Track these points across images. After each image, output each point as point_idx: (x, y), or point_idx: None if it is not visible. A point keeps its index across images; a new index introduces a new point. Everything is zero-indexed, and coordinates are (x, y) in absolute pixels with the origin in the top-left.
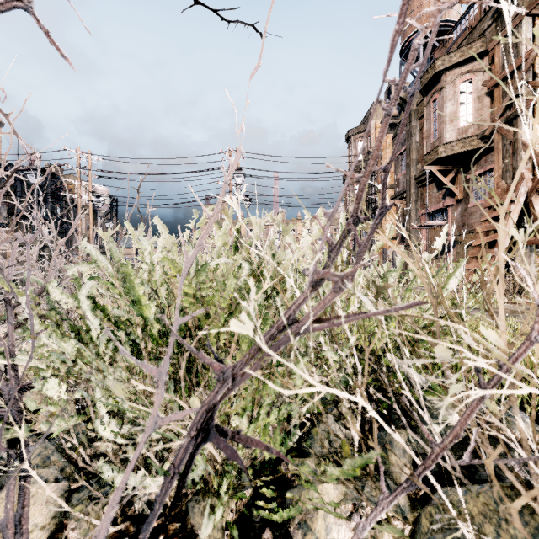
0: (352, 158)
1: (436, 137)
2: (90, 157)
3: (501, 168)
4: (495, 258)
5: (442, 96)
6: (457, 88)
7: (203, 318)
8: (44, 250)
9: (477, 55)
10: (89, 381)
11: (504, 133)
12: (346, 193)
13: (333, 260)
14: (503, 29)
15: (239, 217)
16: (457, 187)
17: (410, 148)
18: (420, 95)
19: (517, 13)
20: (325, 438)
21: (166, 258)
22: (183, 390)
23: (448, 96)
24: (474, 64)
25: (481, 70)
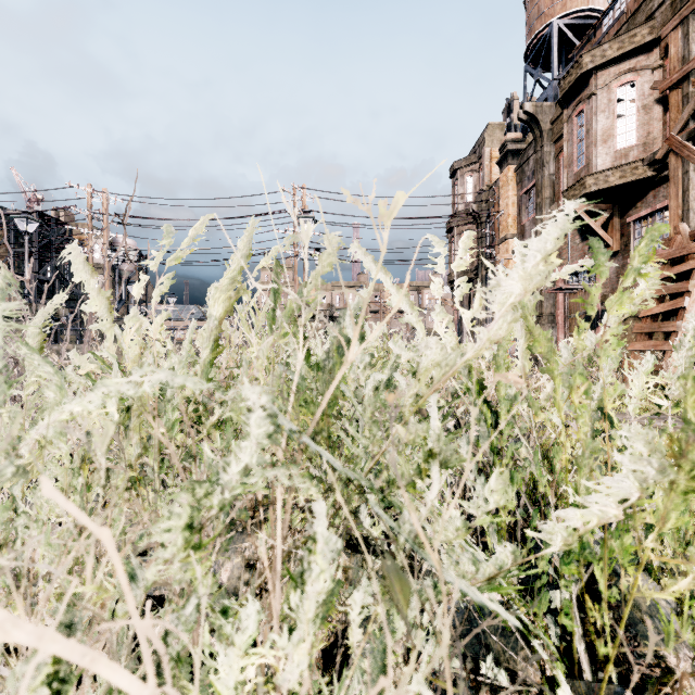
0: (459, 200)
1: (582, 165)
2: (105, 197)
3: (680, 205)
4: (677, 335)
5: (591, 106)
6: (613, 94)
7: None
8: None
9: (642, 46)
10: None
11: (685, 155)
12: (451, 246)
13: None
14: (683, 6)
15: None
16: (612, 234)
17: (542, 183)
18: (556, 109)
19: None
20: None
21: None
22: None
23: (600, 106)
24: (638, 59)
25: (648, 67)
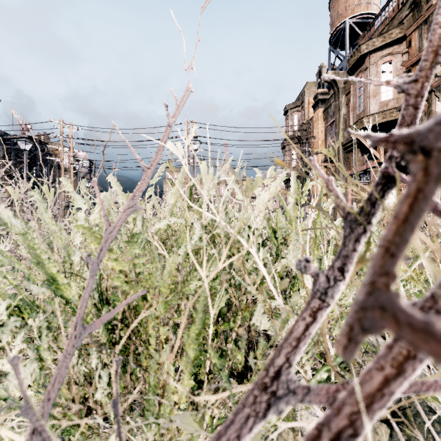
0: (289, 129)
1: (361, 110)
2: (71, 128)
3: None
4: None
5: (366, 75)
6: (379, 68)
7: (139, 301)
8: (32, 205)
9: (396, 40)
10: (0, 375)
11: None
12: (284, 157)
13: (358, 243)
14: (419, 18)
15: (186, 169)
16: (379, 152)
17: (338, 120)
18: (347, 75)
19: (432, 3)
20: (289, 430)
21: (80, 226)
22: (114, 392)
23: (371, 75)
24: (394, 48)
25: (399, 53)
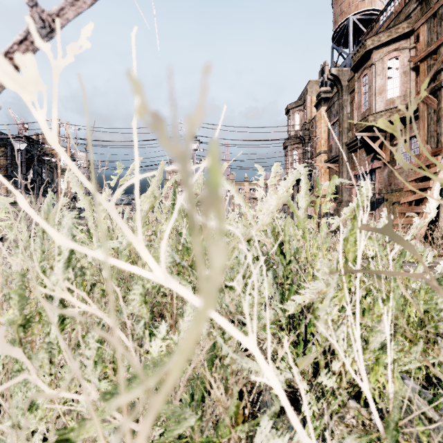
0: (291, 128)
1: (366, 108)
2: (68, 127)
3: (426, 133)
4: (423, 214)
5: (372, 71)
6: (385, 64)
7: None
8: None
9: (403, 34)
10: None
11: (428, 103)
12: (286, 157)
13: None
14: (428, 11)
15: (48, 136)
16: (385, 151)
17: (342, 118)
18: (351, 73)
19: None
20: None
21: None
22: None
23: (377, 71)
24: (401, 43)
25: (407, 48)
